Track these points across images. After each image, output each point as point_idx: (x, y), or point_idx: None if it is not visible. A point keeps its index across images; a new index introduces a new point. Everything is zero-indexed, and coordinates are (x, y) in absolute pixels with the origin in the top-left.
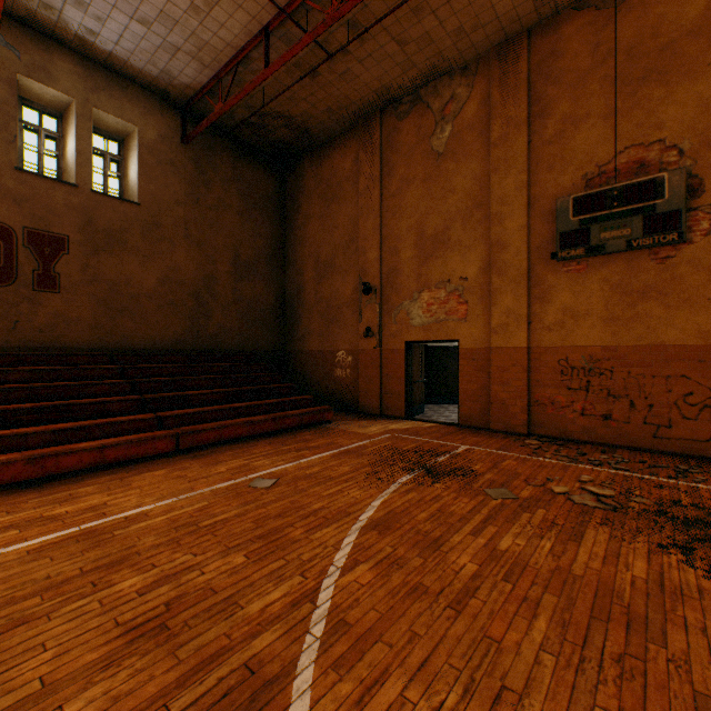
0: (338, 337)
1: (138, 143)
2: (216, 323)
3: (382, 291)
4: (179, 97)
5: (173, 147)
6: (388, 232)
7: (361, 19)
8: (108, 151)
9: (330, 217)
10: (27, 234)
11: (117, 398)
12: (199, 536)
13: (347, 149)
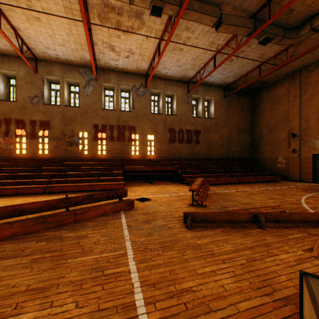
0: (278, 152)
1: (213, 102)
2: (232, 149)
3: (300, 136)
4: (224, 85)
5: (221, 99)
6: (303, 114)
7: (295, 53)
8: (205, 105)
9: (274, 110)
10: (193, 131)
11: (219, 169)
12: (265, 193)
13: (282, 85)
